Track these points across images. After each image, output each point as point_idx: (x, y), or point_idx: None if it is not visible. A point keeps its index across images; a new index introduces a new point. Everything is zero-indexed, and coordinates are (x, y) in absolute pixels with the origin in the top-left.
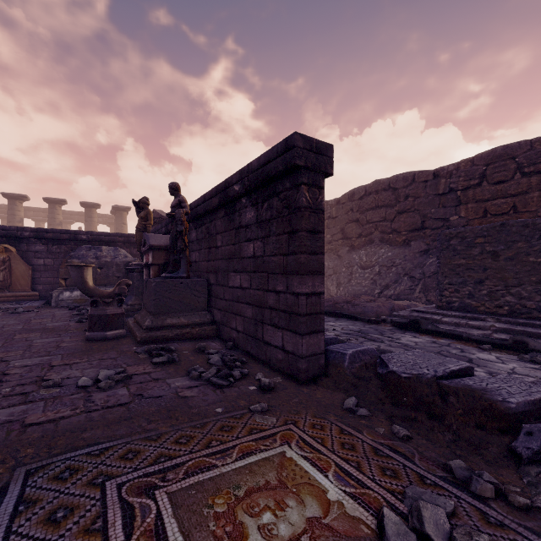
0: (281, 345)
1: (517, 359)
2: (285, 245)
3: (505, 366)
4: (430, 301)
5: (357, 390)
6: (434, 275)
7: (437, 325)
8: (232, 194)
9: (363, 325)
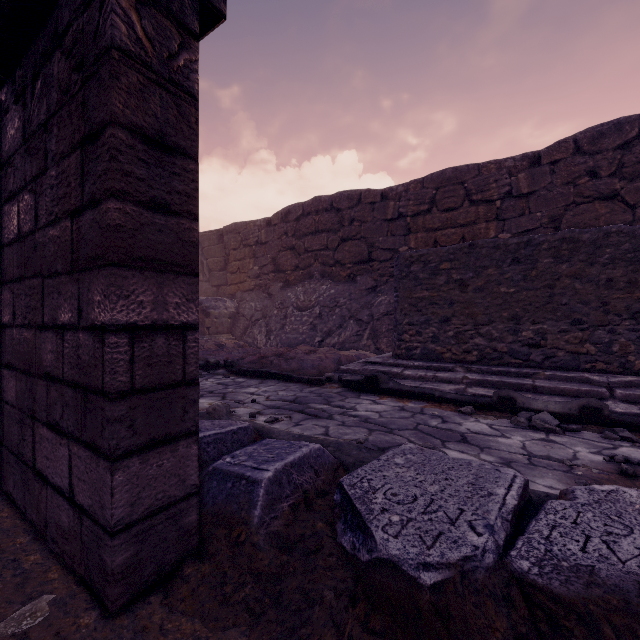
0: (66, 486)
1: (513, 426)
2: (74, 183)
3: (512, 442)
4: (380, 349)
5: (282, 606)
6: (384, 317)
7: (399, 382)
8: None
9: (301, 389)
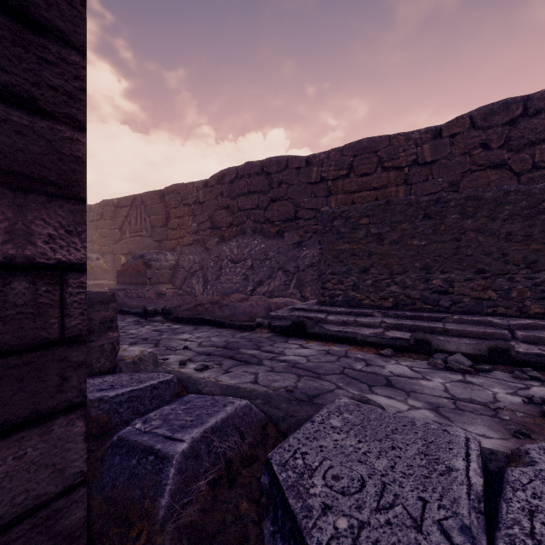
0: None
1: (431, 367)
2: None
3: (434, 385)
4: (305, 297)
5: None
6: (309, 268)
7: (323, 326)
8: None
9: (233, 335)
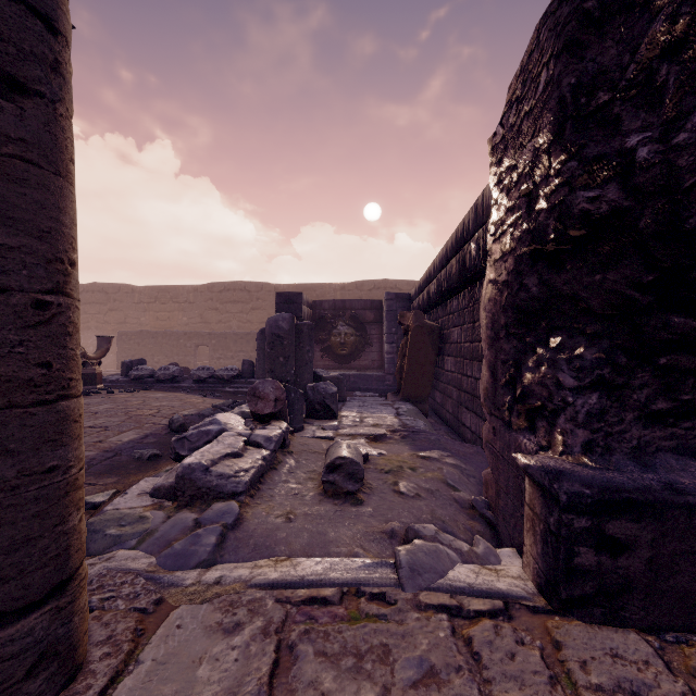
0: None
1: None
2: None
3: None
4: None
5: None
6: None
7: None
8: None
9: None
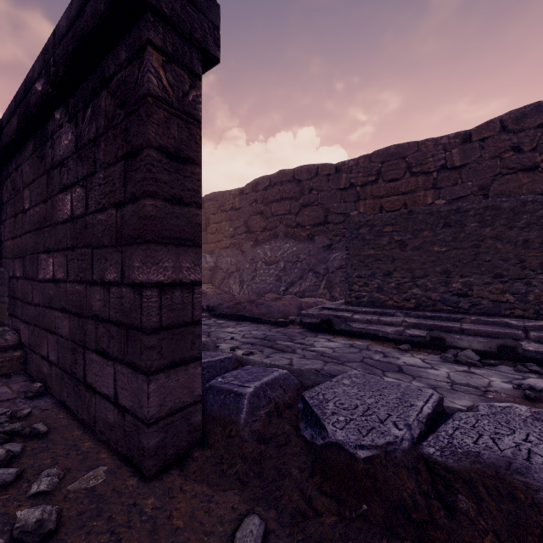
0: (112, 393)
1: (442, 360)
2: (118, 184)
3: (439, 373)
4: (334, 297)
5: (263, 478)
6: (338, 270)
7: (349, 324)
8: (33, 101)
9: (269, 329)
